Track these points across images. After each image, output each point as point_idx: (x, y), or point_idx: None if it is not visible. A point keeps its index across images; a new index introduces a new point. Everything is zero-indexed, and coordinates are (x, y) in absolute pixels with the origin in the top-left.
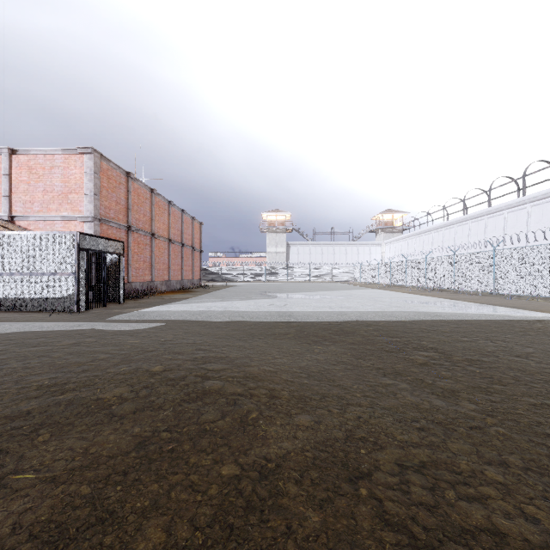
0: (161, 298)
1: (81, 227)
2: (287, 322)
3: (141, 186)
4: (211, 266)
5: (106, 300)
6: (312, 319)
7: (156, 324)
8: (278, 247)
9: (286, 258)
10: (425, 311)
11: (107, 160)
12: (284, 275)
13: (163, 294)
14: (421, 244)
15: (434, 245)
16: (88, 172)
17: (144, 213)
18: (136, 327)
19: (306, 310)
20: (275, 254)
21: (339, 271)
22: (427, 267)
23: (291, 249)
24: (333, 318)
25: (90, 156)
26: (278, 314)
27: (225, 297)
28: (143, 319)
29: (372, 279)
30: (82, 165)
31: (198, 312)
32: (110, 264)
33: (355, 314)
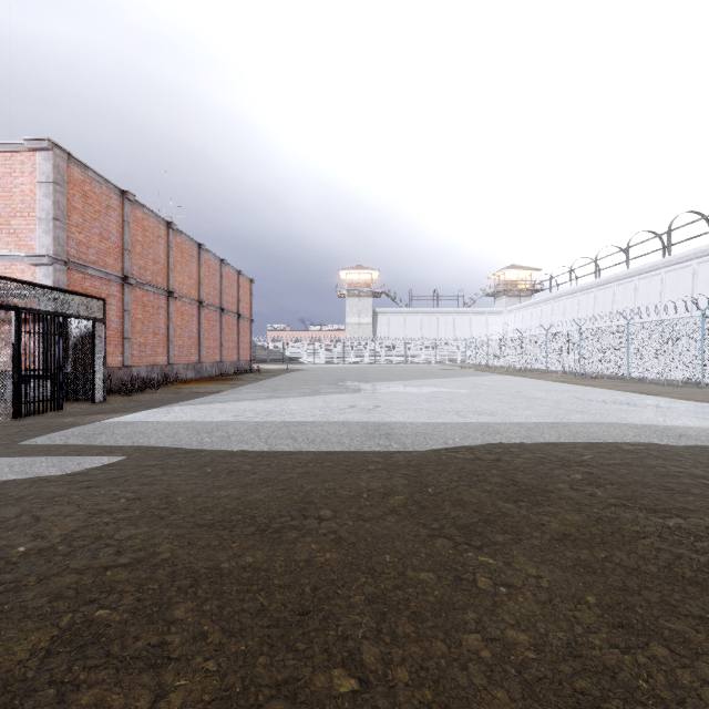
0: (174, 392)
1: (31, 274)
2: (384, 453)
3: (149, 215)
4: (270, 343)
5: (75, 396)
6: (434, 444)
7: (98, 462)
8: (362, 316)
9: (372, 331)
10: (644, 423)
11: (83, 165)
12: (369, 355)
13: (186, 384)
14: (561, 311)
15: (581, 312)
16: (44, 181)
17: (155, 259)
18: (33, 478)
19: (416, 421)
20: (357, 326)
21: (445, 349)
22: (581, 343)
23: (380, 319)
24: (478, 442)
25: (47, 155)
26: (364, 432)
27: (278, 390)
28: (93, 443)
29: (493, 361)
30: (34, 170)
31: (211, 425)
32: (81, 336)
33: (517, 433)
